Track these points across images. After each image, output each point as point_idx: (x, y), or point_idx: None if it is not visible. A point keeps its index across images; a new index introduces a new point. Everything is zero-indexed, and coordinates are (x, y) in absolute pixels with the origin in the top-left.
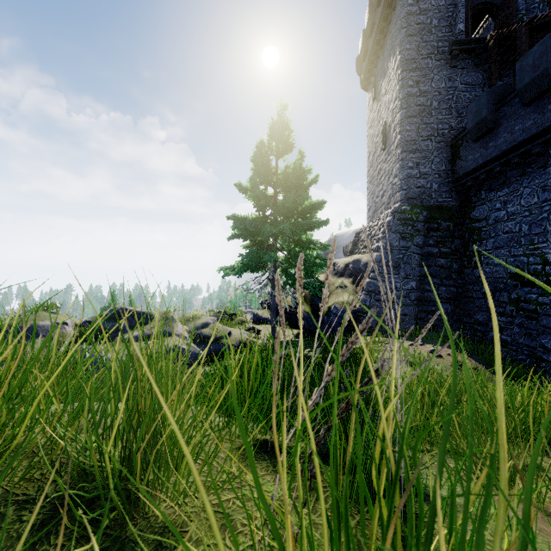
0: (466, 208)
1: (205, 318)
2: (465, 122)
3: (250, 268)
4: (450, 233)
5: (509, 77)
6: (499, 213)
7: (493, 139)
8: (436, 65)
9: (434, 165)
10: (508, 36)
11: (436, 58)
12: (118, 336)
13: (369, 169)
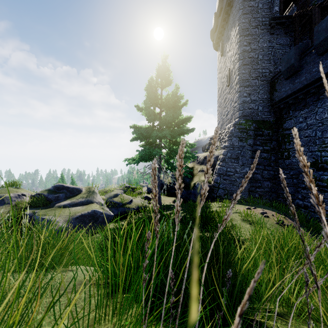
0: (279, 122)
1: (116, 190)
2: (279, 68)
3: (144, 159)
4: (270, 137)
5: (306, 40)
6: (302, 125)
7: (298, 78)
8: (261, 32)
9: (260, 95)
10: (306, 14)
11: (261, 28)
12: (57, 203)
13: (219, 98)
